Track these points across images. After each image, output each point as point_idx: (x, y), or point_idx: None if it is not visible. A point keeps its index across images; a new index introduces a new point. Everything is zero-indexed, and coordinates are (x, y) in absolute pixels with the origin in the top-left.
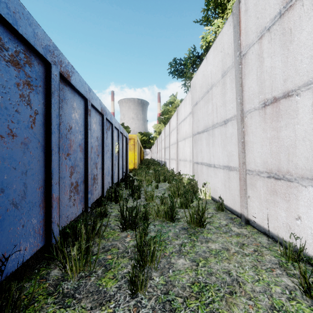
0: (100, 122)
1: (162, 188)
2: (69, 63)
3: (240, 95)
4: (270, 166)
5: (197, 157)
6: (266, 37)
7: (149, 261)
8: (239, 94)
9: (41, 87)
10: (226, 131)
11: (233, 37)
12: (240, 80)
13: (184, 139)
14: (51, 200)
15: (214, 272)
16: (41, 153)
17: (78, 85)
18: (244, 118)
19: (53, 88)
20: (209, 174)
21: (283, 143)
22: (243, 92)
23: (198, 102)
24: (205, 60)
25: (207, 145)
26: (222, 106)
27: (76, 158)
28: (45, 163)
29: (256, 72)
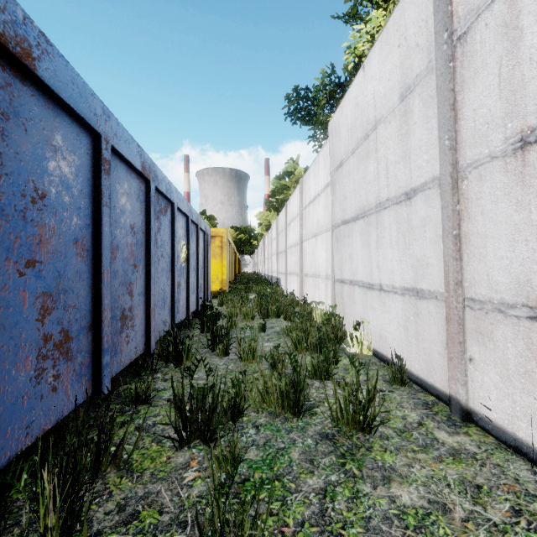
0: (142, 195)
1: (273, 329)
2: (29, 22)
3: (452, 130)
4: None
5: (343, 270)
6: None
7: None
8: (449, 127)
9: None
10: (411, 215)
11: (430, 5)
12: (452, 97)
13: (315, 236)
14: None
15: None
16: None
17: (67, 90)
18: (459, 182)
19: None
20: (368, 304)
21: None
22: (457, 122)
23: (344, 162)
24: (360, 73)
25: (363, 245)
26: (400, 163)
27: (63, 273)
28: None
29: (496, 68)
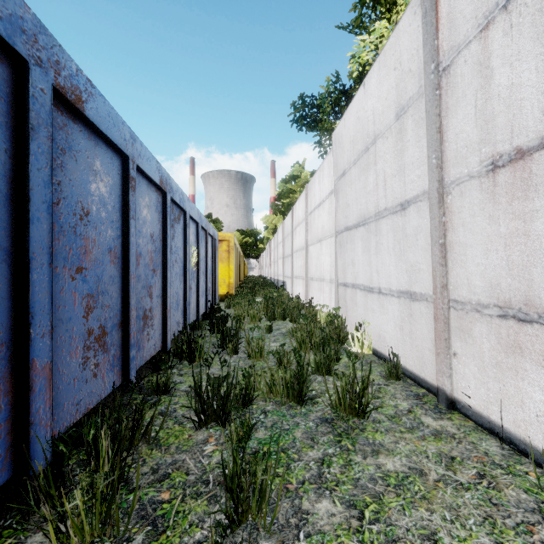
0: (160, 206)
1: (280, 331)
2: (80, 72)
3: (438, 150)
4: (506, 294)
5: (345, 274)
6: (498, 25)
7: (253, 511)
8: (436, 147)
9: (2, 113)
10: (405, 224)
11: (420, 36)
12: (438, 121)
13: (320, 241)
14: (27, 374)
15: (402, 536)
16: (0, 266)
17: (105, 123)
18: (445, 196)
19: (34, 118)
20: (368, 306)
21: (541, 245)
22: (443, 143)
23: (347, 172)
24: (361, 90)
25: (364, 250)
26: (396, 176)
27: (101, 277)
28: (14, 289)
29: (473, 100)
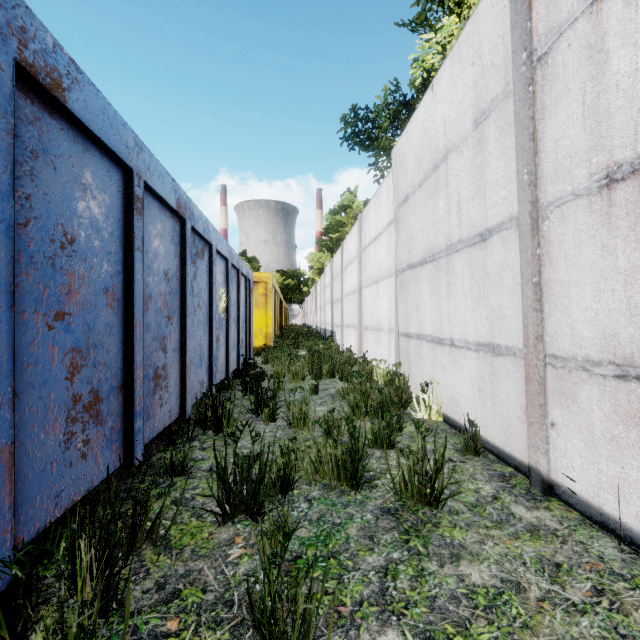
0: (177, 236)
1: (328, 391)
2: (59, 49)
3: (531, 163)
4: (626, 347)
5: (408, 322)
6: None
7: None
8: (528, 160)
9: None
10: (486, 259)
11: (507, 19)
12: (531, 125)
13: (376, 282)
14: None
15: None
16: None
17: (97, 122)
18: (540, 222)
19: None
20: (437, 362)
21: None
22: (538, 154)
23: (410, 196)
24: (428, 94)
25: (432, 293)
26: (474, 199)
27: (93, 326)
28: None
29: (580, 95)
